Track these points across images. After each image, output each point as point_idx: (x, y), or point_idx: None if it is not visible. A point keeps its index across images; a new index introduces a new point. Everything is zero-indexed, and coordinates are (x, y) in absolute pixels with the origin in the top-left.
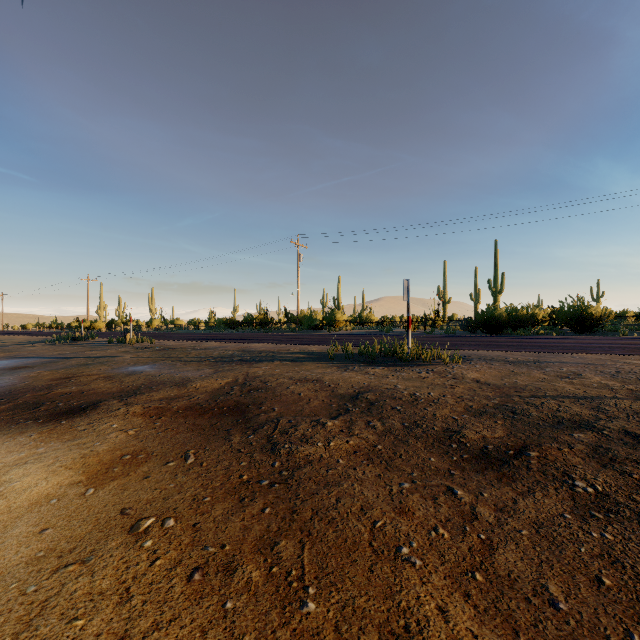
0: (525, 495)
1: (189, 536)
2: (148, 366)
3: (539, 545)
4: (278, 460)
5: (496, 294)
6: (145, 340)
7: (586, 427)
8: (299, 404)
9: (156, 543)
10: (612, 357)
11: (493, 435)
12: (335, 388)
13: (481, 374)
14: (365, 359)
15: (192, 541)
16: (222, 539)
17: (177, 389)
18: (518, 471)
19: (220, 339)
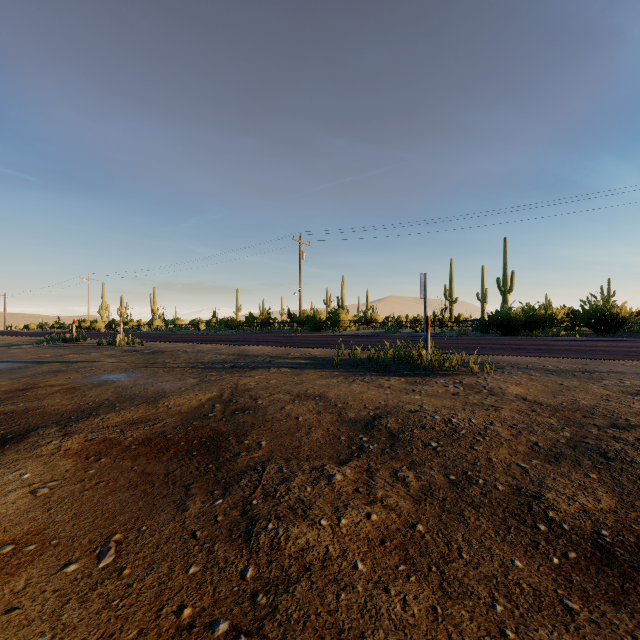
0: None
1: None
2: (125, 374)
3: None
4: (253, 561)
5: (505, 293)
6: (137, 342)
7: None
8: (295, 436)
9: None
10: None
11: (598, 505)
12: (343, 409)
13: (524, 388)
14: (376, 366)
15: None
16: None
17: (144, 408)
18: None
19: (217, 341)
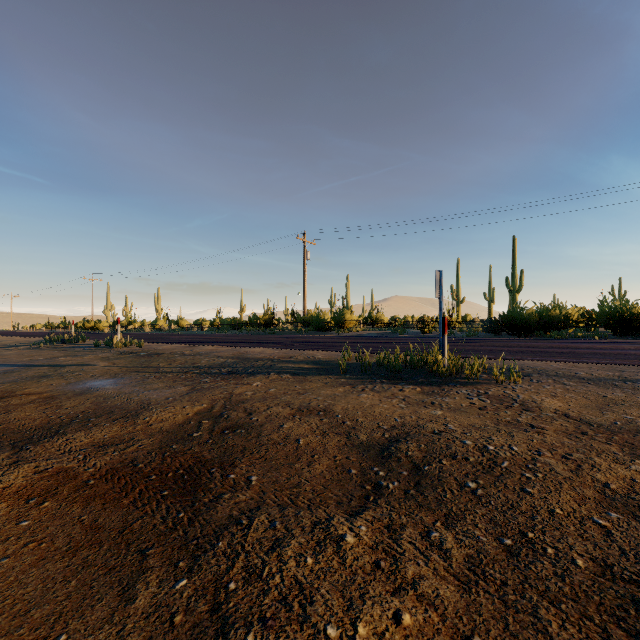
0: None
1: None
2: (112, 380)
3: None
4: None
5: (514, 293)
6: (135, 343)
7: None
8: (294, 468)
9: None
10: None
11: None
12: (352, 428)
13: (563, 402)
14: (386, 372)
15: None
16: None
17: (120, 425)
18: None
19: (218, 342)
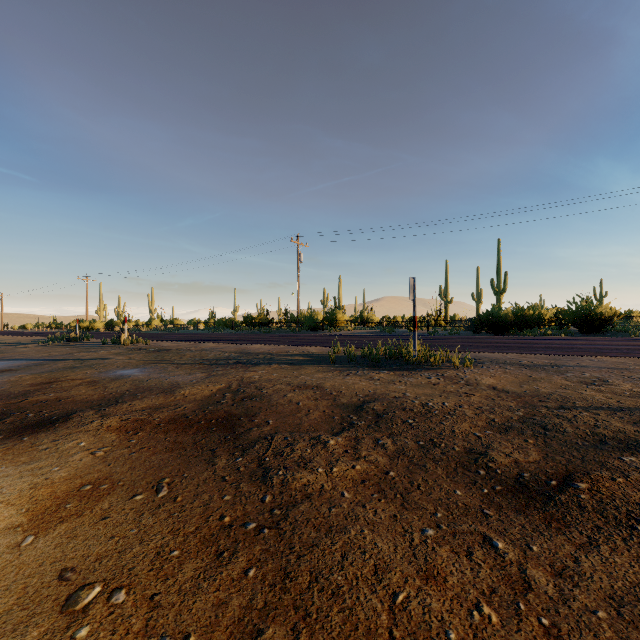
0: (587, 549)
1: (142, 618)
2: (138, 369)
3: (628, 638)
4: (269, 493)
5: (499, 294)
6: (140, 341)
7: (636, 448)
8: (297, 416)
9: (94, 631)
10: (633, 360)
11: (527, 458)
12: (337, 396)
13: (497, 380)
14: (368, 362)
15: (145, 627)
16: (186, 623)
17: (163, 397)
18: (569, 511)
19: (218, 340)
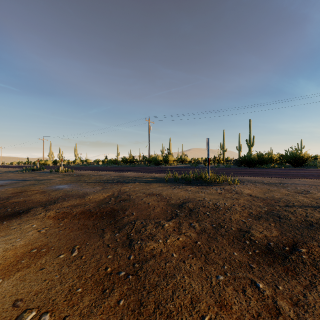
0: (310, 288)
1: None
2: (67, 185)
3: None
4: (132, 254)
5: (250, 147)
6: (69, 170)
7: None
8: (148, 210)
9: None
10: None
11: (271, 234)
12: (169, 199)
13: (251, 191)
14: (185, 181)
15: None
16: None
17: (79, 200)
18: (297, 265)
19: (108, 170)
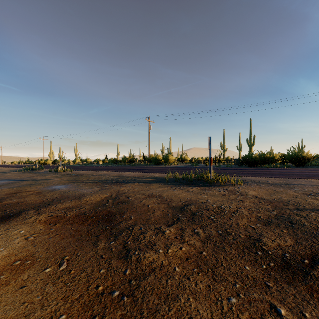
0: None
1: None
2: (64, 185)
3: None
4: (129, 267)
5: (250, 146)
6: (68, 170)
7: None
8: (147, 214)
9: None
10: None
11: (285, 243)
12: (170, 201)
13: (257, 192)
14: (186, 182)
15: None
16: None
17: (74, 201)
18: None
19: (108, 169)
